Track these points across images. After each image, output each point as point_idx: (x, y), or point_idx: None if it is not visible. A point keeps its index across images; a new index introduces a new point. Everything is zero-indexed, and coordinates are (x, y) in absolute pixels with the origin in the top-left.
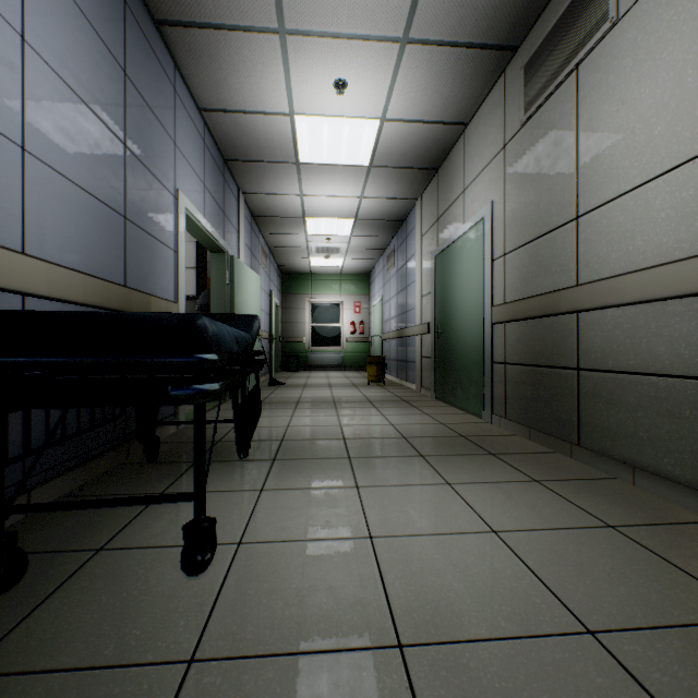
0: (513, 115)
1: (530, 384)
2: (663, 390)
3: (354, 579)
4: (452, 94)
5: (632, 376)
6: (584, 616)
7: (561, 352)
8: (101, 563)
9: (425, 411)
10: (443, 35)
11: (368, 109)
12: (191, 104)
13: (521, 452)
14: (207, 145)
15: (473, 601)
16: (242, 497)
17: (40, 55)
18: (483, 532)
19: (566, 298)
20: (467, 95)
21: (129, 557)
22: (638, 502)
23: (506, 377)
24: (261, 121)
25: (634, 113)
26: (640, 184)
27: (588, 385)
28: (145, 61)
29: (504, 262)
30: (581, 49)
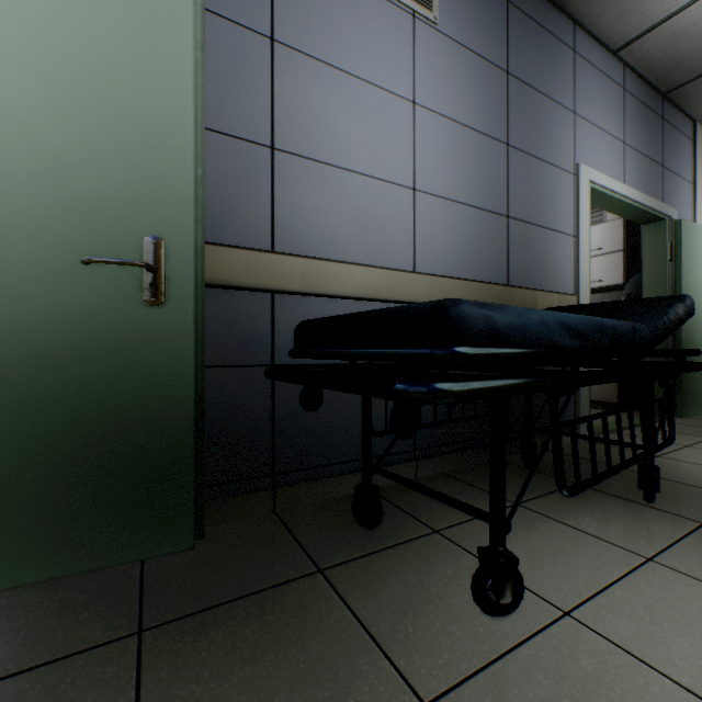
0: None
1: None
2: None
3: None
4: None
5: None
6: None
7: None
8: (429, 543)
9: None
10: None
11: None
12: (599, 54)
13: None
14: (628, 91)
15: None
16: (609, 554)
17: (426, 108)
18: None
19: None
20: None
21: (449, 552)
22: None
23: None
24: None
25: None
26: None
27: None
28: (531, 46)
29: None
30: None
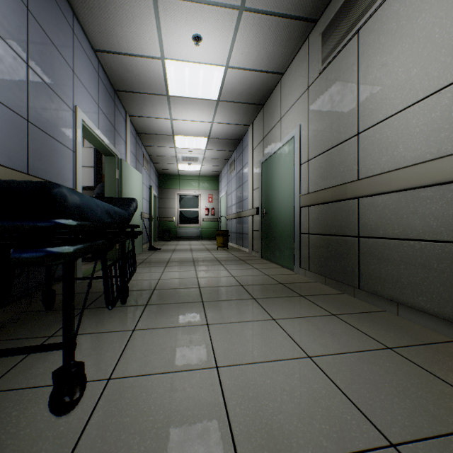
0: (314, 66)
1: (326, 247)
2: (418, 250)
3: (203, 408)
4: (273, 51)
5: (396, 241)
6: (385, 430)
7: (347, 225)
8: None
9: (255, 267)
10: (268, 6)
11: (216, 58)
12: (87, 45)
13: (321, 293)
14: (101, 77)
15: (299, 422)
16: (117, 337)
17: None
18: (301, 358)
19: (351, 188)
20: (283, 53)
21: (6, 399)
22: (403, 328)
23: (309, 243)
24: (140, 62)
25: (397, 61)
26: (402, 109)
27: (365, 247)
28: (46, 4)
29: (308, 165)
30: (361, 19)
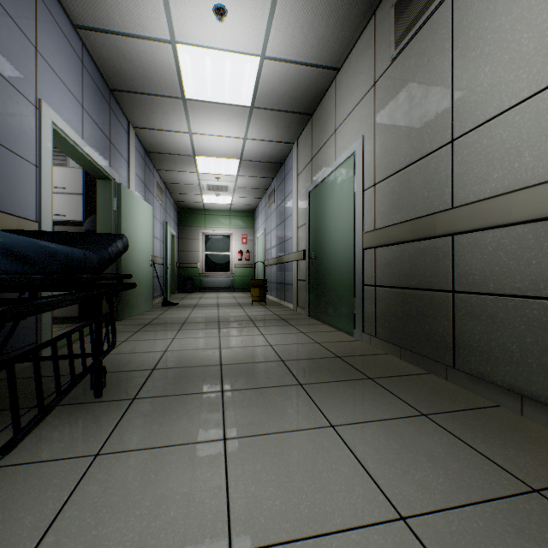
0: (383, 52)
1: (401, 305)
2: None
3: None
4: (326, 34)
5: (518, 300)
6: None
7: (434, 275)
8: None
9: (302, 330)
10: None
11: (248, 44)
12: (62, 16)
13: (397, 374)
14: (87, 68)
15: None
16: (62, 473)
17: None
18: (389, 522)
19: (442, 221)
20: (340, 37)
21: None
22: (540, 441)
23: (376, 299)
24: (142, 47)
25: (521, 23)
26: (529, 96)
27: (465, 308)
28: None
29: (374, 191)
30: None
